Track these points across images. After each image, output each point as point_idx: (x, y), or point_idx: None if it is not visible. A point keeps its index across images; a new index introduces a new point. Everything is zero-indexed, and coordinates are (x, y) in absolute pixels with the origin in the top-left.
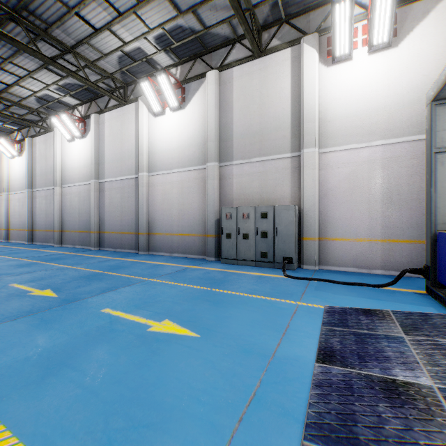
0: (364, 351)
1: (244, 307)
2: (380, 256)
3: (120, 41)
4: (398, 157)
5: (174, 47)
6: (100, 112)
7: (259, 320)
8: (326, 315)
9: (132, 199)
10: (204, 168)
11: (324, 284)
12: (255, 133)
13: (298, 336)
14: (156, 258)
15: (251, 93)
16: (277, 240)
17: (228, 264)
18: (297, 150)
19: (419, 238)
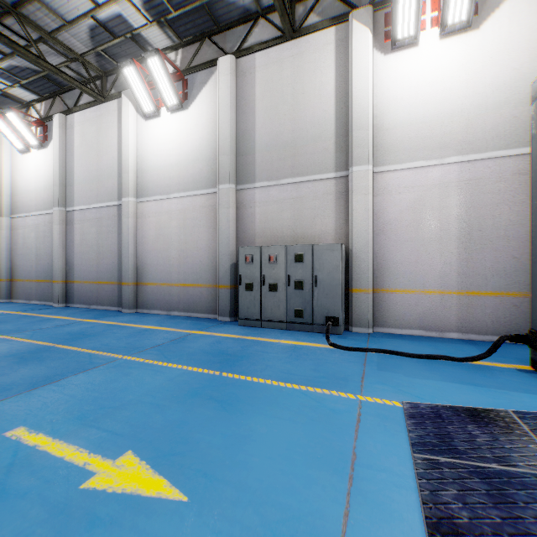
0: (520, 530)
1: (273, 412)
2: (455, 314)
3: (89, 2)
4: (479, 179)
5: (172, 18)
6: (68, 112)
7: (301, 442)
8: (411, 424)
9: (114, 235)
10: (215, 192)
11: (388, 358)
12: (286, 144)
13: (379, 485)
14: (145, 319)
15: (280, 89)
16: (316, 293)
17: (248, 327)
18: (343, 169)
19: (507, 289)
